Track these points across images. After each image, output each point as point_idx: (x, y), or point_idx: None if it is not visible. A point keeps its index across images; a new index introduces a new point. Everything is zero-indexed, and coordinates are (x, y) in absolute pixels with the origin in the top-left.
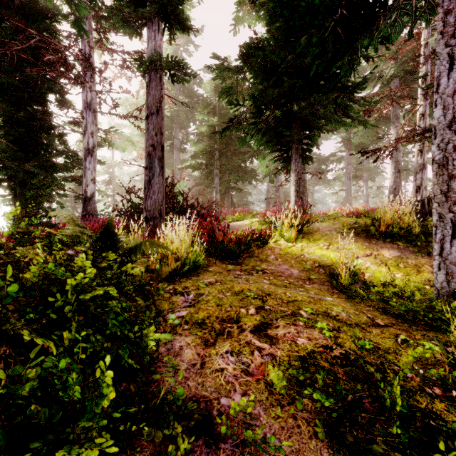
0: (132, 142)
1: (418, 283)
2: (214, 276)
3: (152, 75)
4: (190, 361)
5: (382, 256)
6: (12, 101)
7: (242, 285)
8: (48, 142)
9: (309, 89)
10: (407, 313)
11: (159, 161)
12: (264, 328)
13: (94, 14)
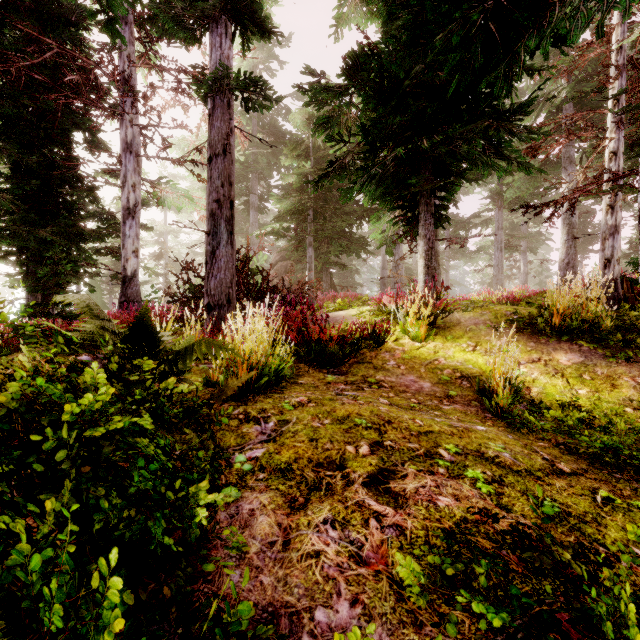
0: (190, 199)
1: (614, 404)
2: (305, 392)
3: (216, 99)
4: (266, 538)
5: (556, 362)
6: (22, 141)
7: (348, 407)
8: (72, 200)
9: (446, 116)
10: (605, 453)
11: (226, 223)
12: (384, 479)
13: (136, 16)
